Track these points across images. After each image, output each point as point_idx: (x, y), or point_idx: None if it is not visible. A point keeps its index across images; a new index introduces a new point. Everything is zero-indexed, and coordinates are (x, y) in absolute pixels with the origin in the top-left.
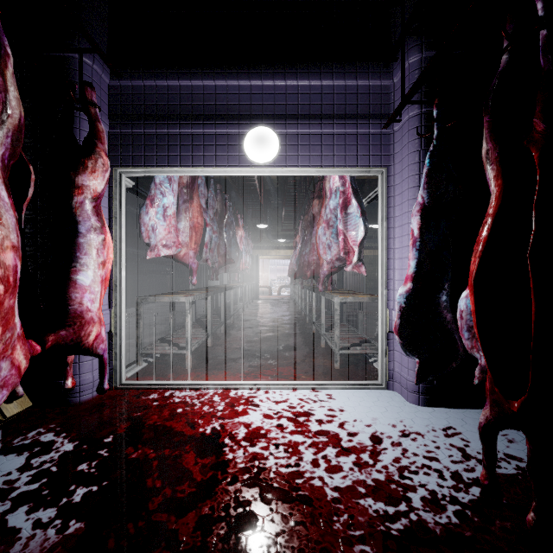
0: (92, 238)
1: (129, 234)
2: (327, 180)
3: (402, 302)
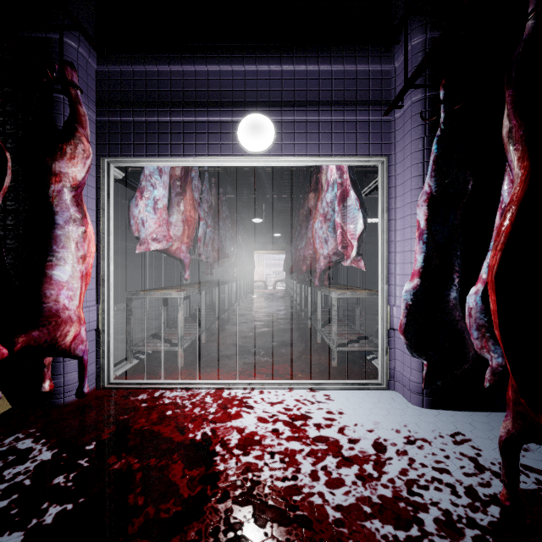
0: (72, 229)
1: (124, 229)
2: (323, 172)
3: (407, 299)
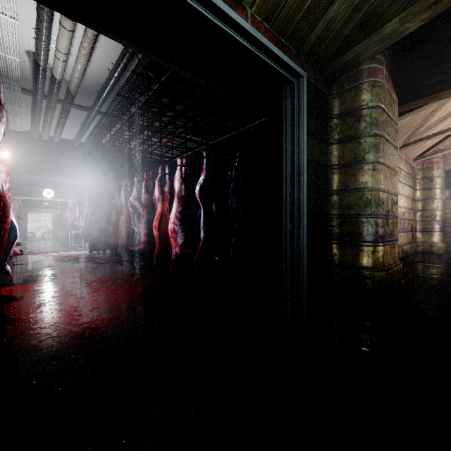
0: None
1: None
2: None
3: (82, 230)
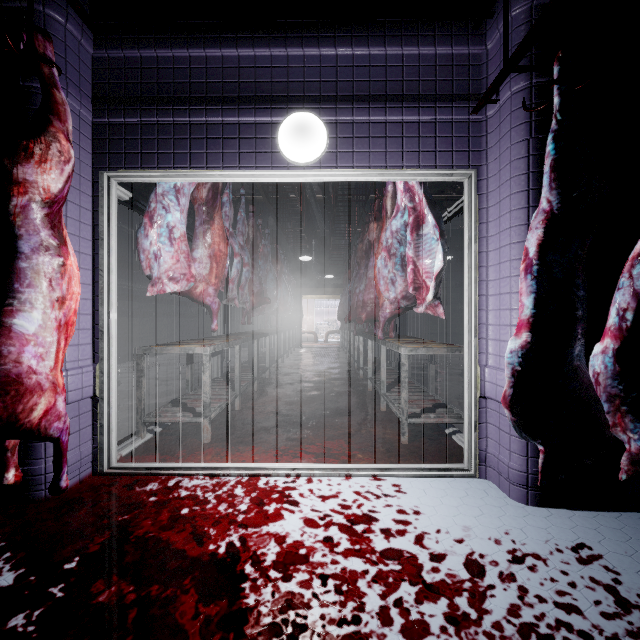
0: (43, 261)
1: None
2: (388, 195)
3: (514, 359)
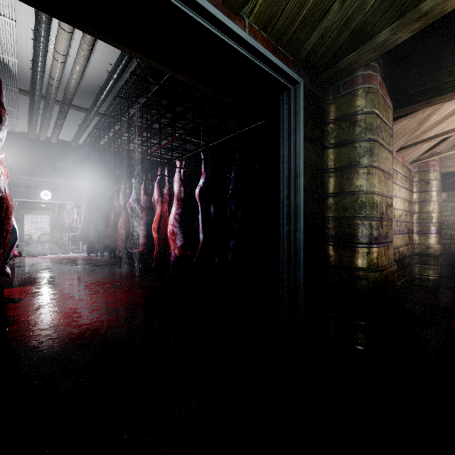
0: None
1: None
2: None
3: (80, 232)
